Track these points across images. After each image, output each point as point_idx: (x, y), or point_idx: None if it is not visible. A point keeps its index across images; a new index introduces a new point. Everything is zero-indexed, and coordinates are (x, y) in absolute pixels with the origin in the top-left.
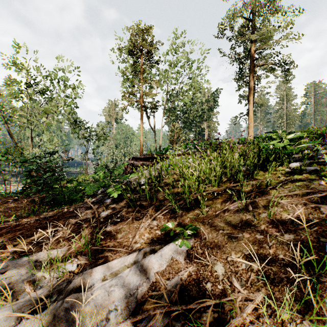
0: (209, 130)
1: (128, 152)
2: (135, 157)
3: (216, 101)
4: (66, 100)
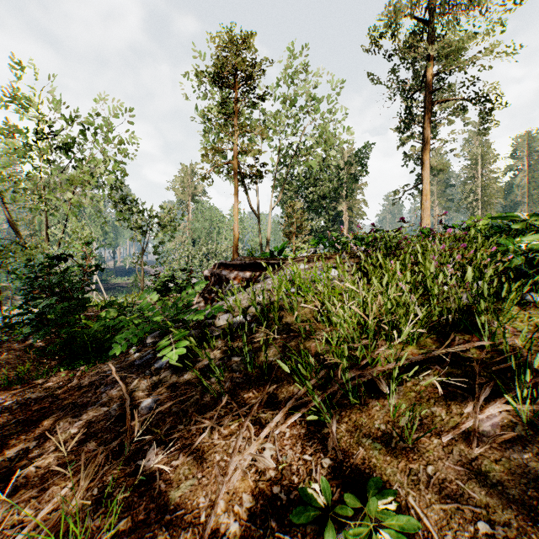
0: (351, 213)
1: (214, 251)
2: (224, 262)
3: (364, 165)
4: (106, 163)
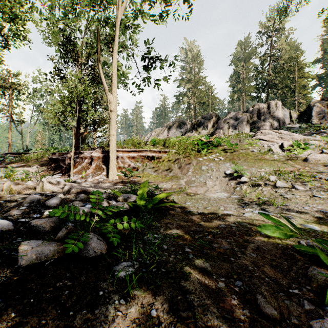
0: None
1: None
2: (8, 152)
3: None
4: None
